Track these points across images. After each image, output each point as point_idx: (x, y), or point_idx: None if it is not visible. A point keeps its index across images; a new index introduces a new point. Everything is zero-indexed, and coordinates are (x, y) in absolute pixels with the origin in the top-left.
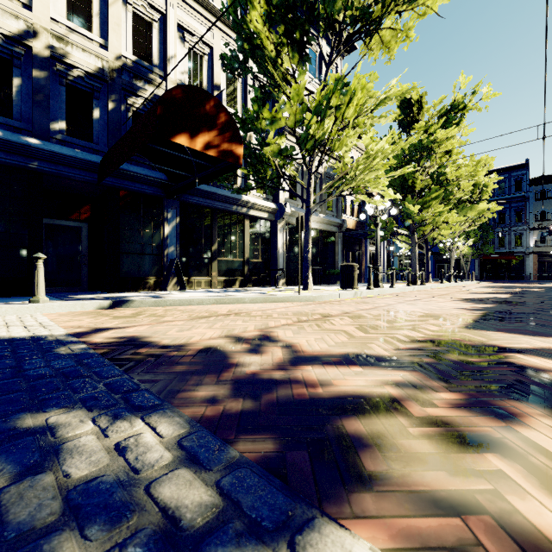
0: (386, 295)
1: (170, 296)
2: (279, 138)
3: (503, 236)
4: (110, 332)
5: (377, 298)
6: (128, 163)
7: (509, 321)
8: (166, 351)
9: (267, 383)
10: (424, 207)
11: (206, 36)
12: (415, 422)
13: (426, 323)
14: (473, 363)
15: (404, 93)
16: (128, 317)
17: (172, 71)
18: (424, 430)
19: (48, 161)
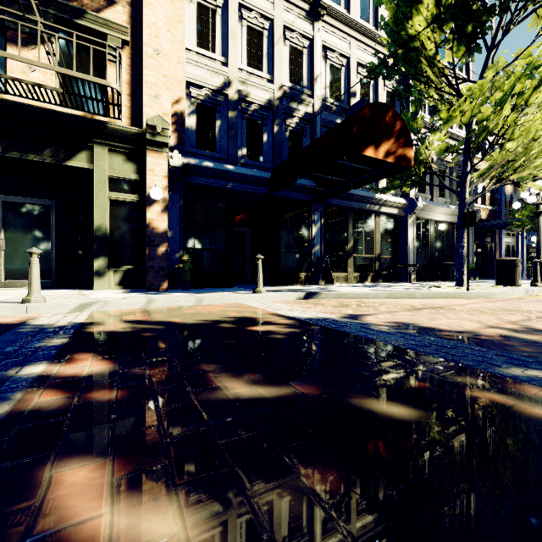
0: None
1: (337, 289)
2: (433, 134)
3: None
4: (370, 318)
5: None
6: None
7: None
8: (469, 335)
9: None
10: None
11: (344, 49)
12: None
13: None
14: None
15: None
16: (344, 307)
17: (318, 88)
18: None
19: (237, 182)
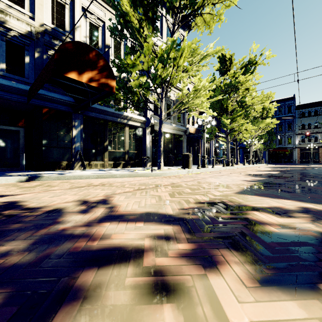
0: (207, 172)
1: (71, 173)
2: (142, 77)
3: (281, 138)
4: (3, 198)
5: (200, 174)
6: (48, 91)
7: (267, 188)
8: (23, 212)
9: (64, 237)
10: (233, 120)
11: (100, 15)
12: (139, 271)
13: (216, 190)
14: (222, 219)
15: (217, 52)
16: (30, 187)
17: (78, 35)
18: (138, 280)
19: None
